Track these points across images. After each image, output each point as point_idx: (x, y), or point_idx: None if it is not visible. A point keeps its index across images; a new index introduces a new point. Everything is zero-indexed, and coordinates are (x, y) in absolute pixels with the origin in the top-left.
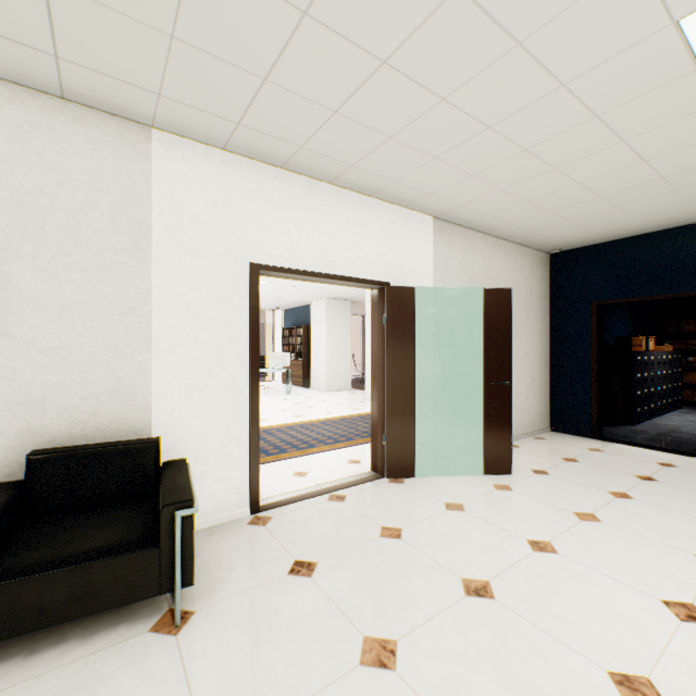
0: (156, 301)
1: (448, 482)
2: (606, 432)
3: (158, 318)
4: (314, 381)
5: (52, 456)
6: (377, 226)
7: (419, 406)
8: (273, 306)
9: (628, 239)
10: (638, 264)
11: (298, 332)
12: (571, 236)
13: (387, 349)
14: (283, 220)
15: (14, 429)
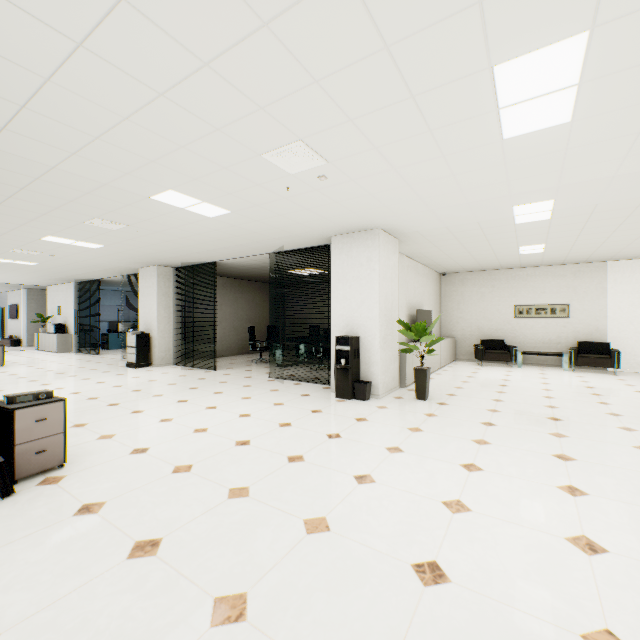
0: (607, 307)
1: None
2: None
3: (608, 311)
4: None
5: (582, 342)
6: None
7: None
8: None
9: None
10: None
11: None
12: None
13: None
14: None
15: (572, 336)
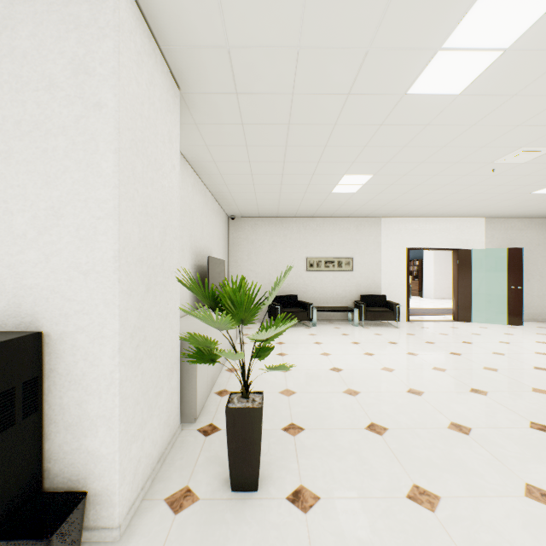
0: (382, 261)
1: (486, 324)
2: None
3: (382, 265)
4: (425, 292)
5: (365, 295)
6: (454, 227)
7: (476, 296)
8: None
9: None
10: None
11: (414, 263)
12: None
13: (458, 273)
14: (416, 233)
15: (356, 290)
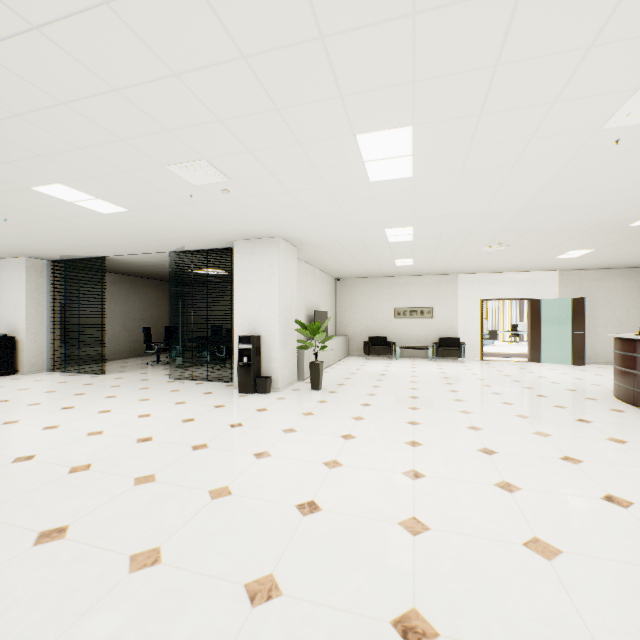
0: (458, 310)
1: (551, 364)
2: None
3: (459, 313)
4: None
5: (442, 338)
6: (526, 280)
7: (548, 340)
8: None
9: None
10: None
11: None
12: None
13: (530, 320)
14: (490, 286)
15: (435, 333)
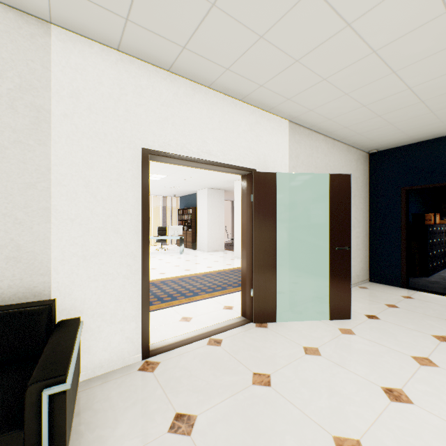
0: (54, 178)
1: (302, 326)
2: (410, 282)
3: (56, 192)
4: (199, 244)
5: None
6: (246, 125)
7: (278, 265)
8: (171, 194)
9: (430, 141)
10: (439, 159)
11: (188, 211)
12: (388, 138)
13: (254, 221)
14: (170, 114)
15: None
